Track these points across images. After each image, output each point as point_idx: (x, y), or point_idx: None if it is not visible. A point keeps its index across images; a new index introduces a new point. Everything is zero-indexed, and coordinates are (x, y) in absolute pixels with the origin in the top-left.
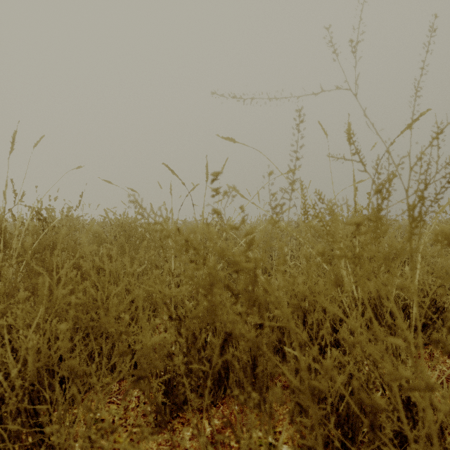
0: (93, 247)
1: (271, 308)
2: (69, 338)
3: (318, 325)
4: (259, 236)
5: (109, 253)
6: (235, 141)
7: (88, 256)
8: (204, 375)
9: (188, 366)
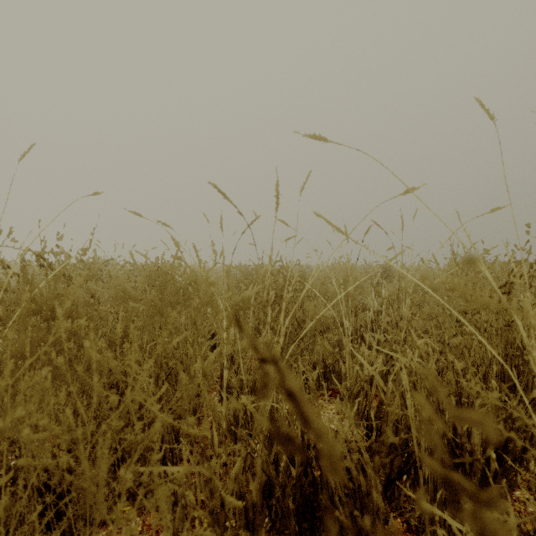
0: (81, 323)
1: (371, 401)
2: (18, 516)
3: (471, 453)
4: (338, 286)
5: (131, 318)
6: (327, 140)
7: (66, 346)
8: (275, 528)
9: (248, 513)
